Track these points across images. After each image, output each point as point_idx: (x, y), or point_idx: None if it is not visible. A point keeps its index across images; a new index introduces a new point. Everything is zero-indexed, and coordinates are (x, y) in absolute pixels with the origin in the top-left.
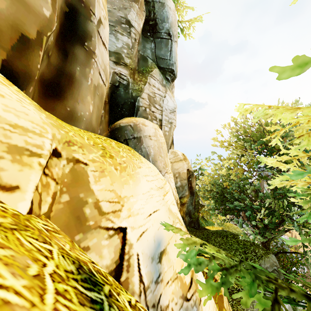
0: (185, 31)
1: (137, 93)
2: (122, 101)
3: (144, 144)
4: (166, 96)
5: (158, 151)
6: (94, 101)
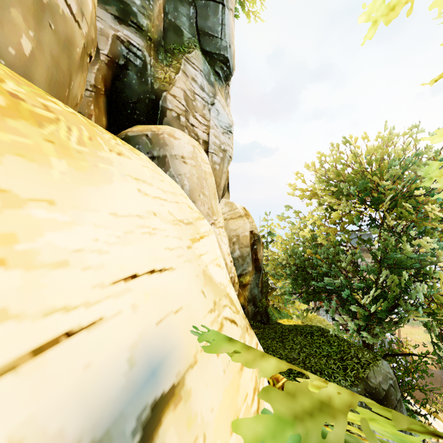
0: (248, 8)
1: (162, 85)
2: (133, 96)
3: (171, 170)
4: (215, 104)
5: (198, 184)
6: (37, 36)
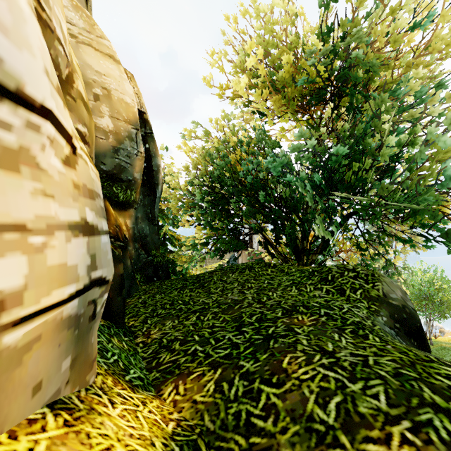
0: None
1: None
2: None
3: None
4: None
5: None
6: None
